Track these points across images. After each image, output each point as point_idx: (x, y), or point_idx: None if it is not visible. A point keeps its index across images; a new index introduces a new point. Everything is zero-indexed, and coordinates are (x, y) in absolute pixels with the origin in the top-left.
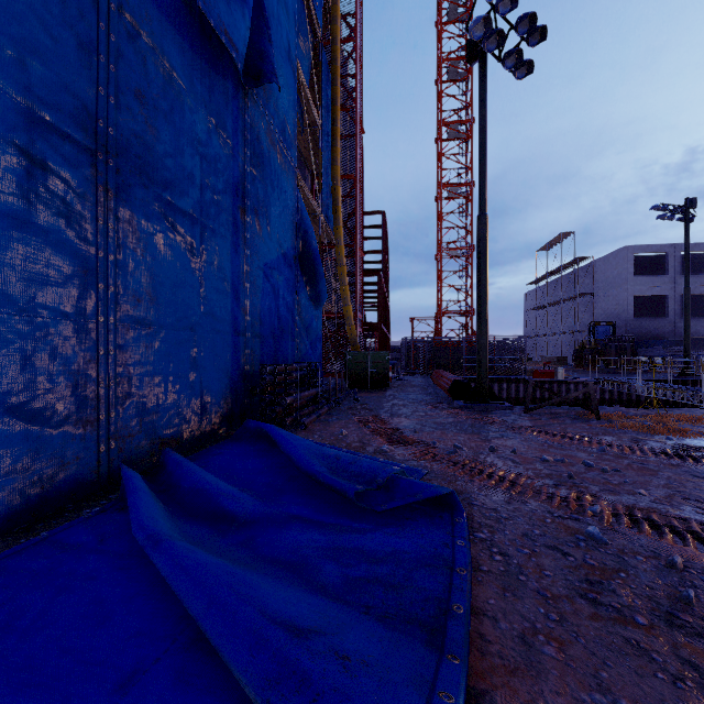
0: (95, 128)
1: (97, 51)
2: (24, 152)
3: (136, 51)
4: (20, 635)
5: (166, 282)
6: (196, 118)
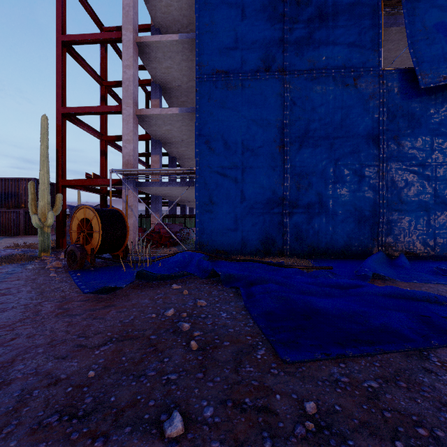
0: (378, 158)
1: (379, 136)
2: (359, 175)
3: (394, 123)
4: (346, 263)
5: (410, 195)
6: (430, 122)
